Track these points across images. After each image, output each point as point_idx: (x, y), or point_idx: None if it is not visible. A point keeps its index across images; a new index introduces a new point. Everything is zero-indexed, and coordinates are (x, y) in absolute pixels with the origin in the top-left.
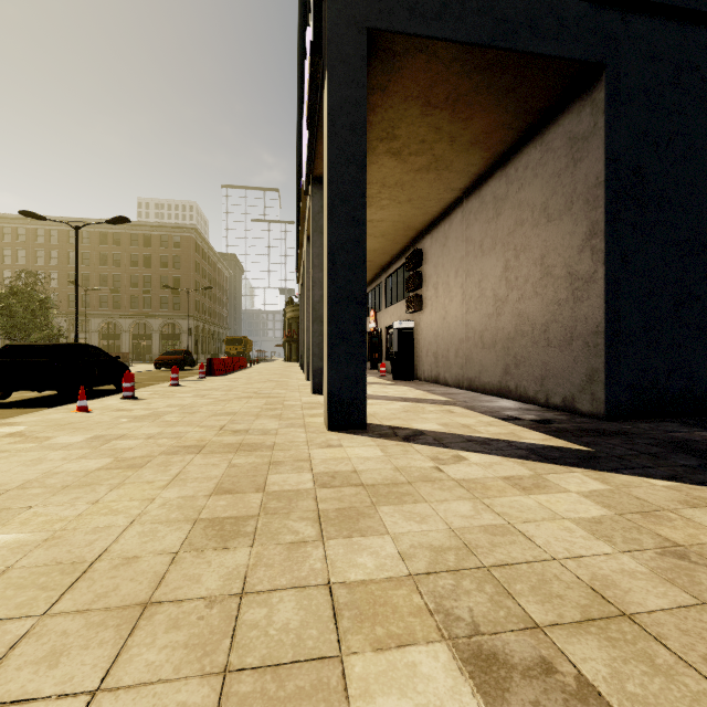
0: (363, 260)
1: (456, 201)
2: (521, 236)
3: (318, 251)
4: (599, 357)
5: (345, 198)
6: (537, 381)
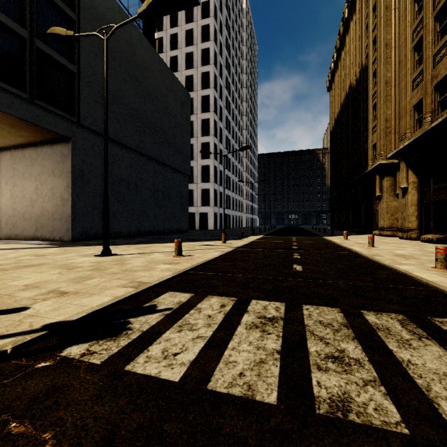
0: None
1: (7, 147)
2: (44, 178)
3: None
4: (70, 224)
5: None
6: (50, 232)
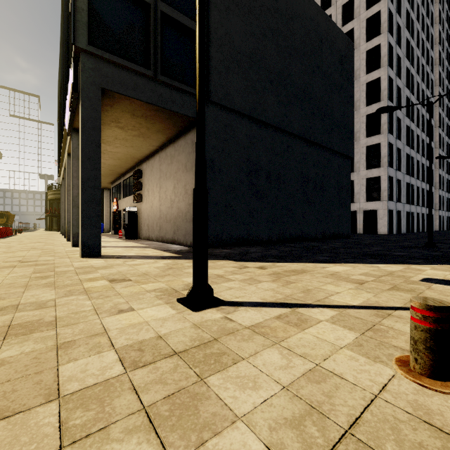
0: (99, 185)
1: (157, 150)
2: (179, 175)
3: (76, 168)
4: None
5: (90, 158)
6: (184, 236)
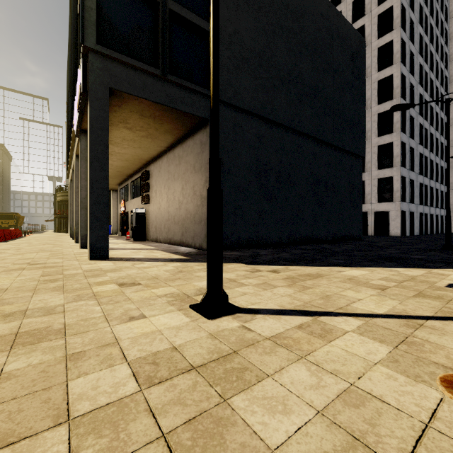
0: (108, 186)
1: (164, 151)
2: (187, 176)
3: (84, 170)
4: None
5: (98, 159)
6: (192, 238)
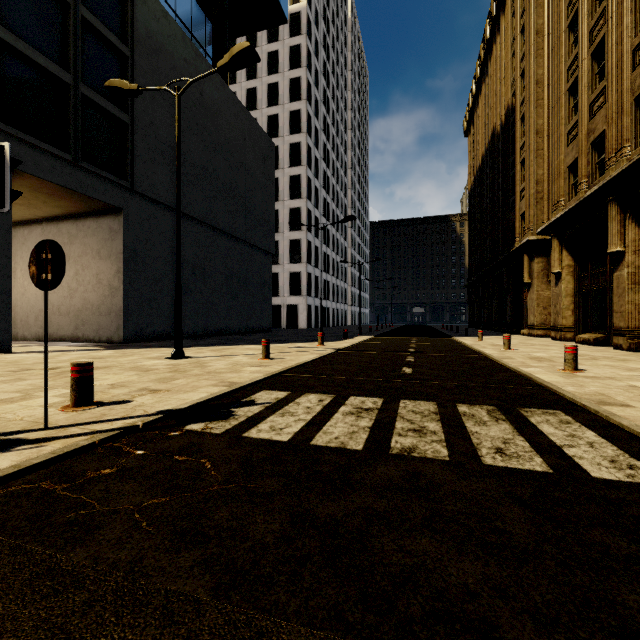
0: (10, 274)
1: (37, 220)
2: (86, 261)
3: None
4: (121, 320)
5: None
6: (95, 331)
